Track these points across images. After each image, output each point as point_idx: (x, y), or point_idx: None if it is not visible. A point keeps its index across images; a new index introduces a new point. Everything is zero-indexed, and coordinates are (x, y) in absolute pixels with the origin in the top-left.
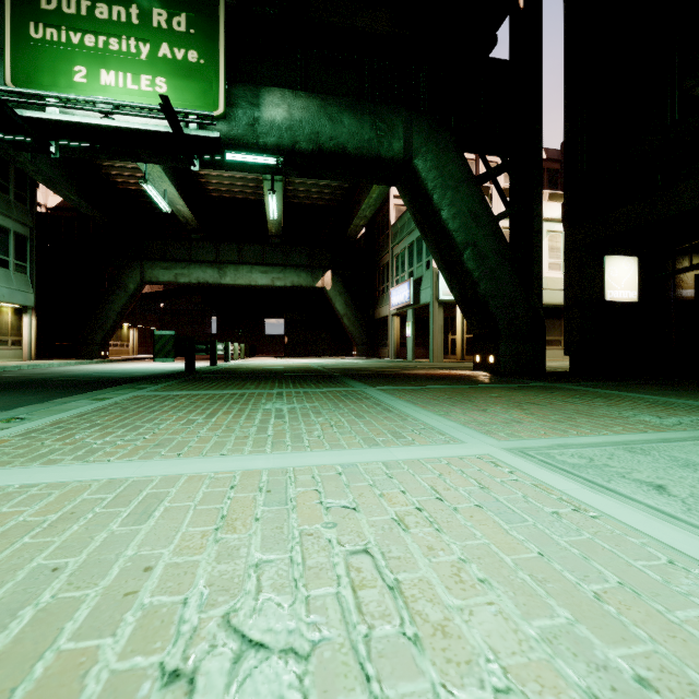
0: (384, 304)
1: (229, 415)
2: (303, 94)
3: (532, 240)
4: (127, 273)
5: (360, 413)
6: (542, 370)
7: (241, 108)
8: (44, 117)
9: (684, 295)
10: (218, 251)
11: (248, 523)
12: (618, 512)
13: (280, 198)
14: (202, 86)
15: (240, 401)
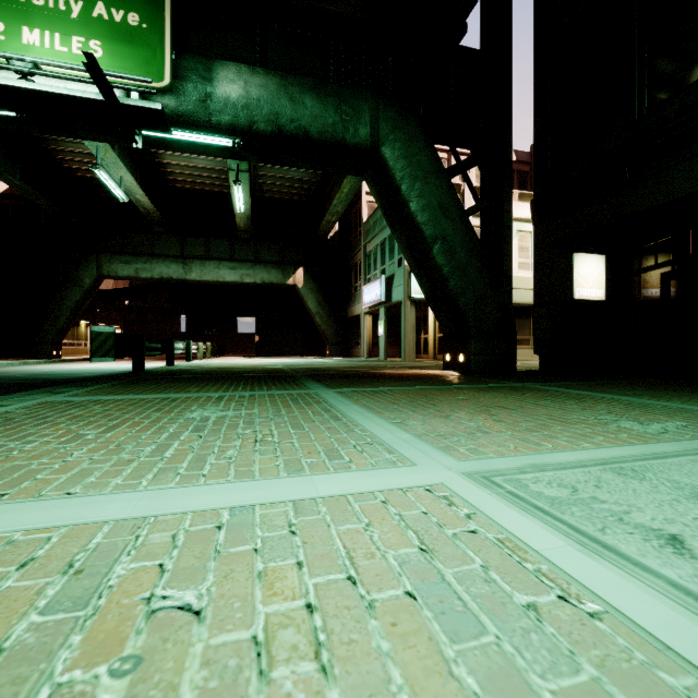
0: (357, 302)
1: (135, 428)
2: (261, 70)
3: (502, 236)
4: (82, 267)
5: (301, 422)
6: (512, 369)
7: (192, 82)
8: None
9: (649, 293)
10: (184, 245)
11: None
12: (630, 601)
13: (247, 190)
14: (145, 54)
15: (166, 408)
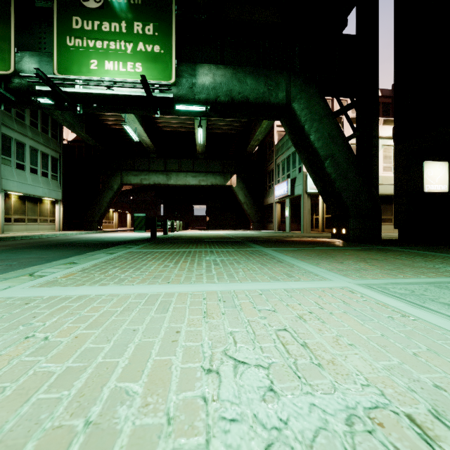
0: (270, 195)
1: (187, 263)
2: (222, 66)
3: (372, 153)
4: (113, 179)
5: (264, 263)
6: (378, 239)
7: (185, 78)
8: (75, 91)
9: None
10: (166, 164)
11: (219, 315)
12: (429, 318)
13: (204, 130)
14: (162, 66)
15: (190, 255)
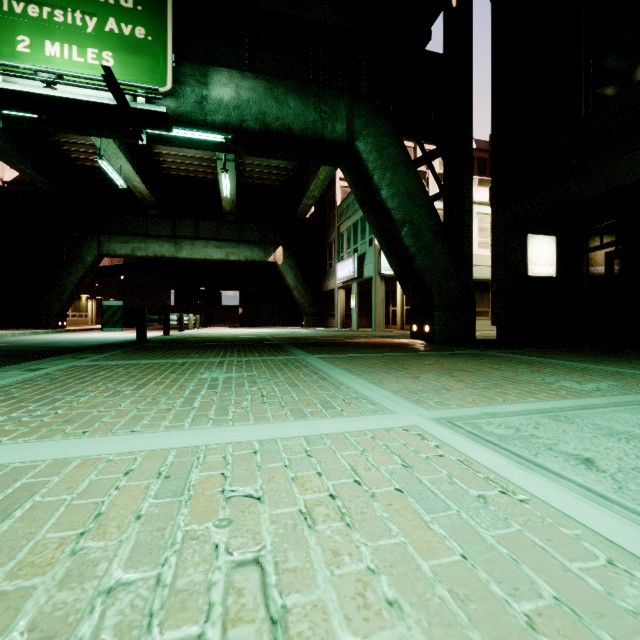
0: (332, 278)
1: (161, 386)
2: (250, 75)
3: (463, 220)
4: (84, 246)
5: (296, 382)
6: (472, 339)
7: (190, 86)
8: None
9: (595, 271)
10: (175, 227)
11: (125, 524)
12: (548, 494)
13: (233, 177)
14: (150, 62)
15: (178, 370)
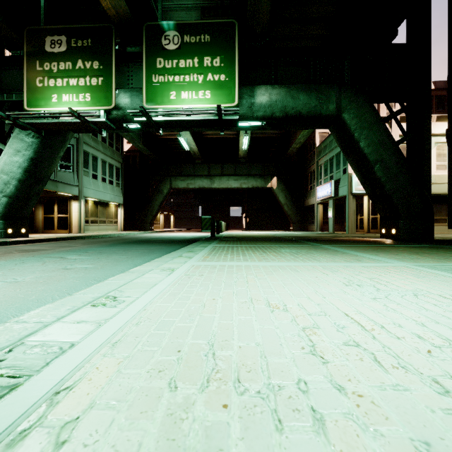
0: (312, 196)
1: (273, 253)
2: (277, 86)
3: (423, 155)
4: (163, 184)
5: (332, 254)
6: (431, 239)
7: (245, 99)
8: (163, 119)
9: None
10: (210, 169)
11: (331, 273)
12: None
13: (248, 136)
14: (227, 92)
15: (267, 248)
